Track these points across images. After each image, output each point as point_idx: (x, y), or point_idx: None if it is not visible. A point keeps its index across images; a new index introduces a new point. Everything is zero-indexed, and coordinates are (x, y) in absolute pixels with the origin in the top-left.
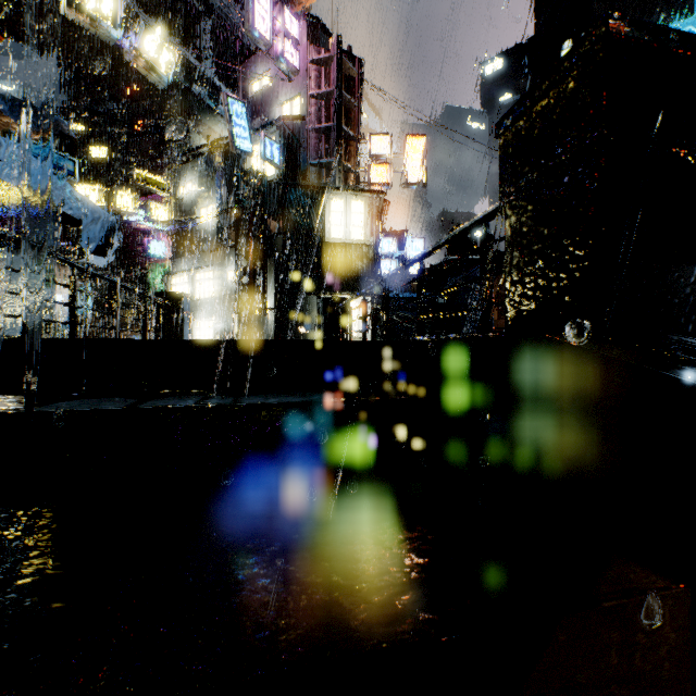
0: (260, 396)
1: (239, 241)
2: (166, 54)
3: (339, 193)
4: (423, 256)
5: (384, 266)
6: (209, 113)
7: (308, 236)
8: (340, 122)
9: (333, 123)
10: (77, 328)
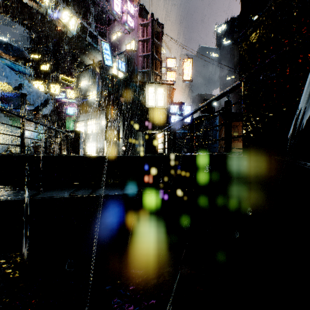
0: (107, 188)
1: (107, 107)
2: (73, 21)
3: (152, 84)
4: (193, 112)
5: (173, 118)
6: (94, 49)
7: (138, 104)
8: (153, 52)
9: (149, 53)
10: (25, 148)
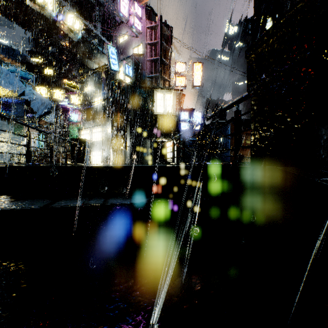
0: (118, 197)
1: (113, 114)
2: (78, 24)
3: (161, 90)
4: (203, 121)
5: (182, 125)
6: (99, 53)
7: (146, 111)
8: (161, 56)
9: (158, 57)
10: (31, 157)
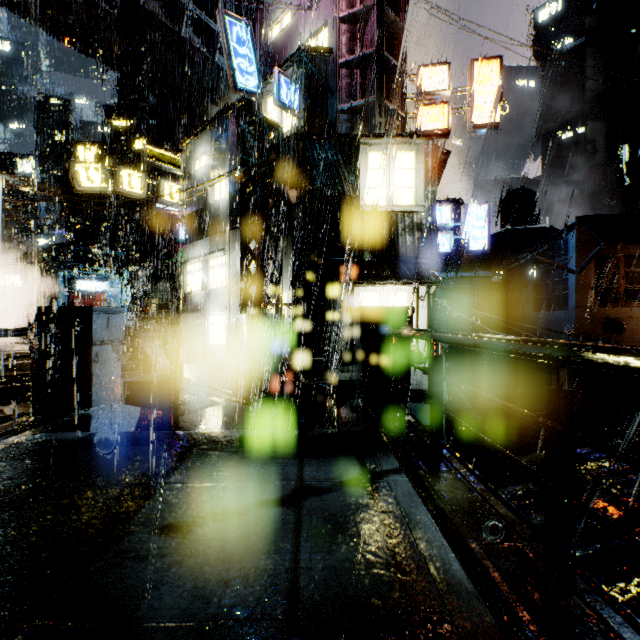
0: None
1: (245, 216)
2: None
3: (380, 142)
4: None
5: None
6: None
7: (337, 205)
8: (381, 46)
9: (371, 49)
10: None
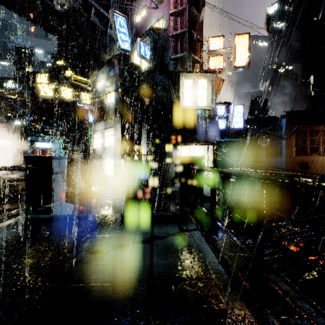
0: None
1: (123, 111)
2: None
3: (190, 75)
4: None
5: None
6: None
7: (168, 105)
8: (190, 28)
9: (185, 29)
10: None
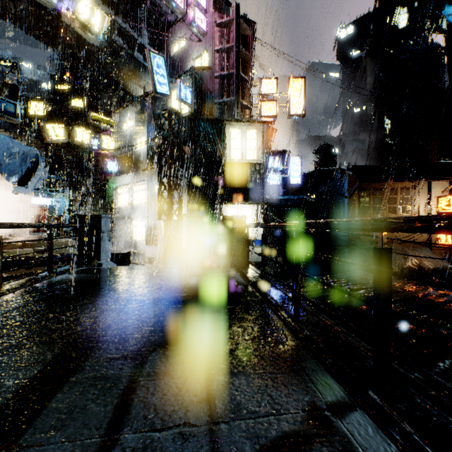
0: None
1: (160, 164)
2: (98, 17)
3: (237, 124)
4: (397, 229)
5: (270, 178)
6: (146, 72)
7: (213, 158)
8: (238, 69)
9: (232, 70)
10: None
